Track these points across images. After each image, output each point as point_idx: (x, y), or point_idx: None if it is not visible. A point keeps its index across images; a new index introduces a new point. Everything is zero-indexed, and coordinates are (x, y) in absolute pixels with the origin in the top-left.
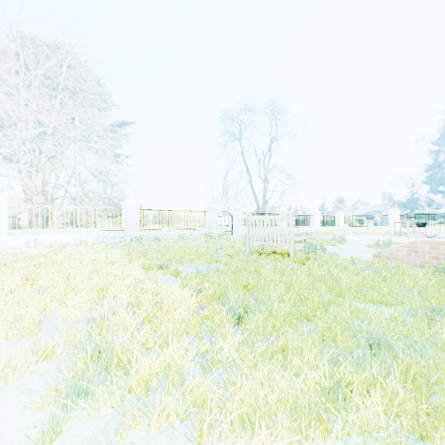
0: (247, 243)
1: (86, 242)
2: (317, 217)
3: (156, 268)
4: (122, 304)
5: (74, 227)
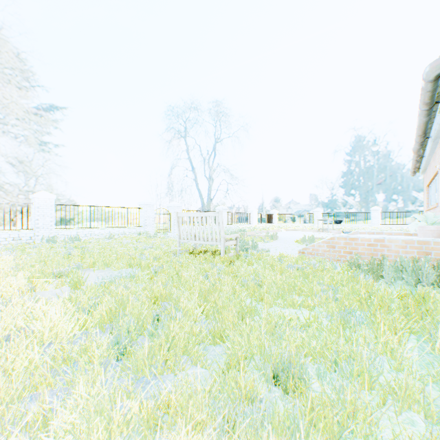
0: (178, 242)
1: None
2: (255, 215)
3: (49, 277)
4: None
5: None
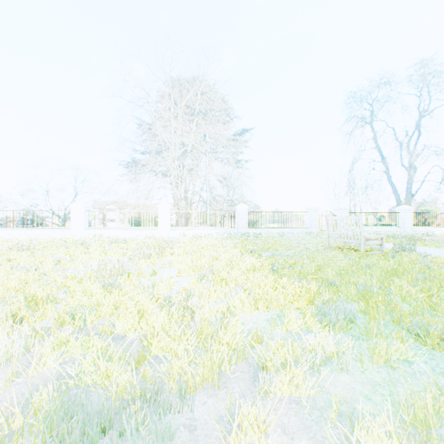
0: (326, 239)
1: (211, 235)
2: None
3: (248, 251)
4: (222, 261)
5: (204, 225)
